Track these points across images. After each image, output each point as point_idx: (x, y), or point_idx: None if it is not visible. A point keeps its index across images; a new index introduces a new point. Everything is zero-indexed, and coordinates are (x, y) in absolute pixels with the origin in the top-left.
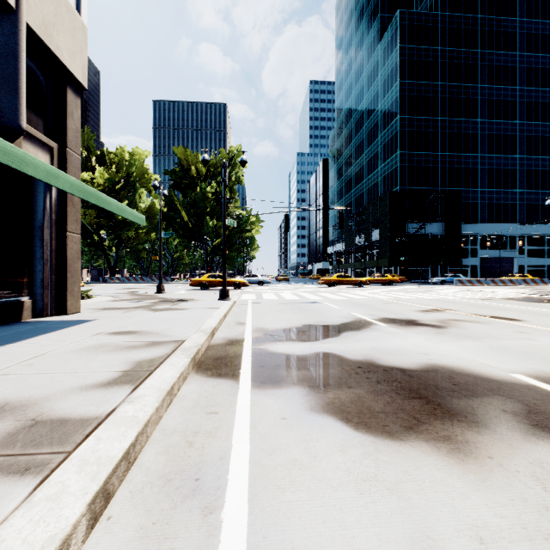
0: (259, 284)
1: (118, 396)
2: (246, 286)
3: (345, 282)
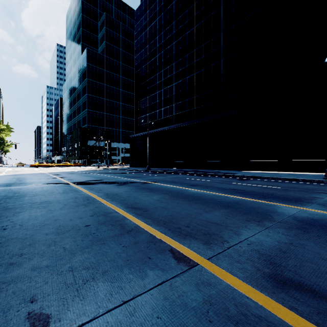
0: None
1: None
2: None
3: (43, 165)
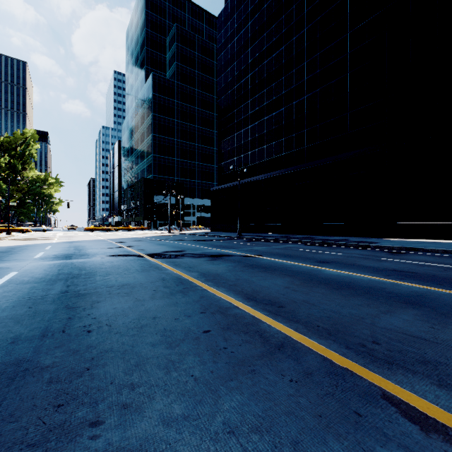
0: (43, 231)
1: None
2: (29, 232)
3: (99, 229)
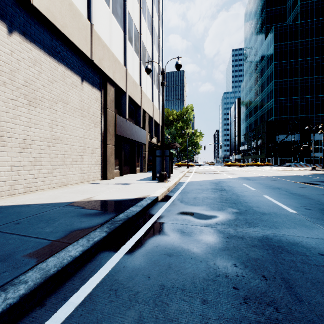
0: (199, 165)
1: (183, 172)
2: (194, 166)
3: (234, 165)
